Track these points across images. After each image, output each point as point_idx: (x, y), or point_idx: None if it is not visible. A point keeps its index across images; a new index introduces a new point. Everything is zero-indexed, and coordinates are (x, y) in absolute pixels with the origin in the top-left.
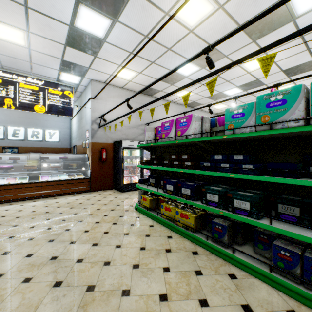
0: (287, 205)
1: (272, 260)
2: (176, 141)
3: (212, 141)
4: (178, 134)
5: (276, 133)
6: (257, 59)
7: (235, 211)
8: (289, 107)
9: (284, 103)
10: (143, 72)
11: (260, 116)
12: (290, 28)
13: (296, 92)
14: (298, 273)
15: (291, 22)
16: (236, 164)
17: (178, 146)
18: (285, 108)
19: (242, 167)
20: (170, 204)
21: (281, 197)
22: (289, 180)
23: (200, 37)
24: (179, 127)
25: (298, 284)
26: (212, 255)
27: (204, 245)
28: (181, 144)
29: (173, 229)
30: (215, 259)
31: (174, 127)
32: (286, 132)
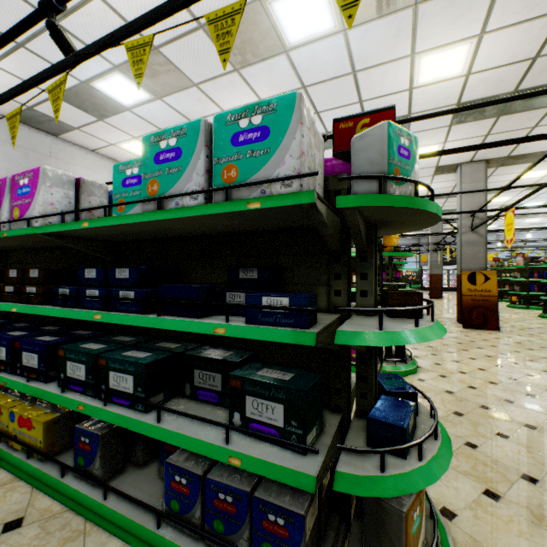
0: (207, 370)
1: (165, 499)
2: (4, 233)
3: (96, 237)
4: (15, 216)
5: (160, 219)
6: (126, 44)
7: (111, 399)
8: (186, 164)
9: (179, 156)
10: (2, 64)
11: (146, 181)
12: (285, 65)
13: (194, 134)
14: (197, 518)
15: (284, 54)
16: (111, 290)
17: (53, 247)
18: (180, 167)
19: (118, 297)
20: (11, 394)
21: (199, 354)
22: (179, 323)
23: (125, 20)
24: (16, 199)
25: (199, 541)
26: (63, 514)
27: (56, 492)
28: (38, 241)
29: (0, 462)
30: (63, 526)
31: (8, 197)
32: (178, 219)
